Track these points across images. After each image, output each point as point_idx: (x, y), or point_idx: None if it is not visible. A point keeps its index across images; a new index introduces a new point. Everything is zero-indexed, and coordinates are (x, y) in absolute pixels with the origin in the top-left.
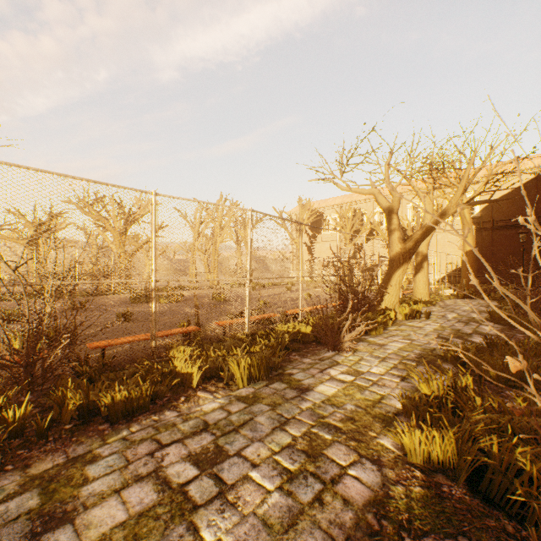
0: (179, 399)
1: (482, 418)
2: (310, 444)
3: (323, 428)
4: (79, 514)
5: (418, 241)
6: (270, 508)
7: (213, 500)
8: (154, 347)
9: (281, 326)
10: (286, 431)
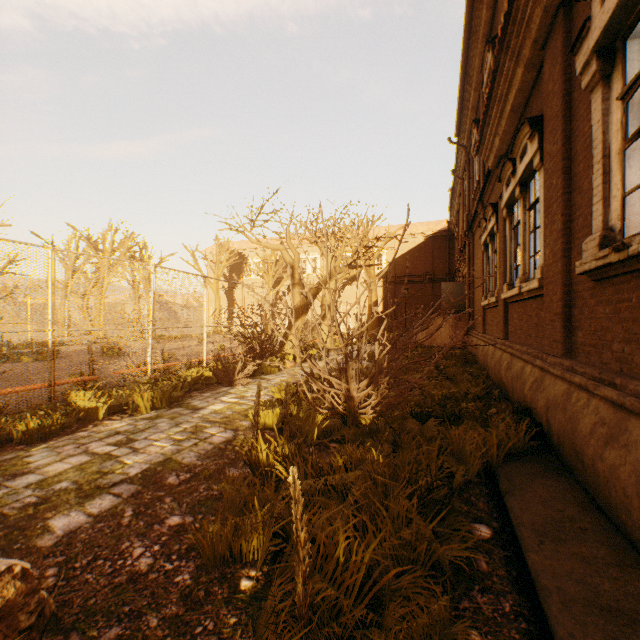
0: (88, 426)
1: (293, 399)
2: (196, 429)
3: (206, 422)
4: (37, 470)
5: (314, 295)
6: (166, 450)
7: (130, 453)
8: (51, 393)
9: (186, 372)
10: (180, 427)
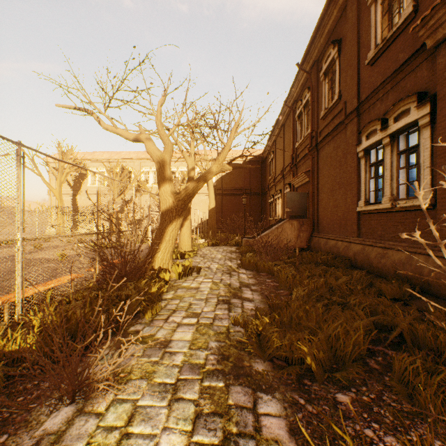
0: None
1: None
2: None
3: None
4: None
5: (190, 195)
6: None
7: None
8: None
9: None
10: None
